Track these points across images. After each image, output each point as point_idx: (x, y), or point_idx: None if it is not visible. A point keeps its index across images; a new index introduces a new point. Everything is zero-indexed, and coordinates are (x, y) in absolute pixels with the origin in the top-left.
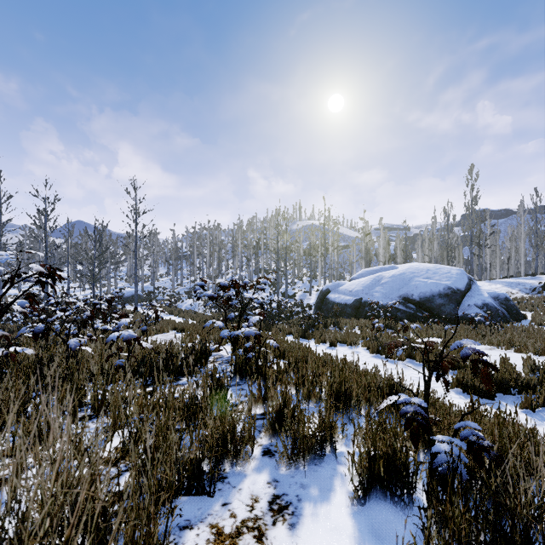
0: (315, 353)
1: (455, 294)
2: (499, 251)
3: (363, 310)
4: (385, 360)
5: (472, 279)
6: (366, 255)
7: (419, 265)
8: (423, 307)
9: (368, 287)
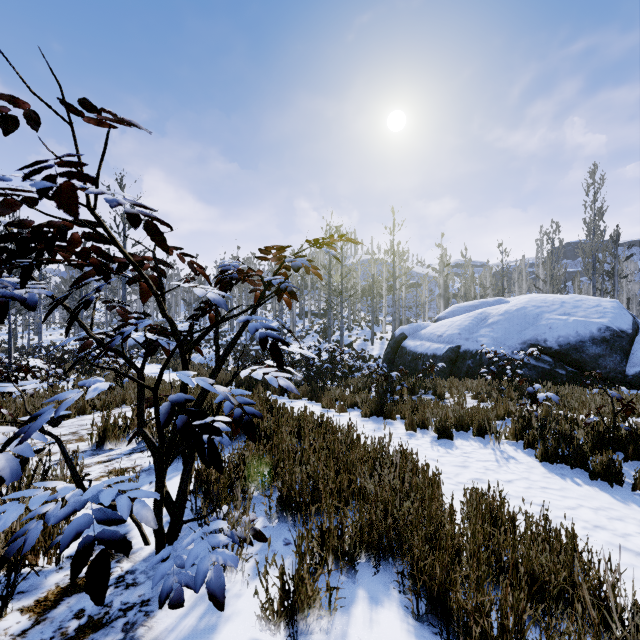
0: (495, 539)
1: (618, 338)
2: (626, 285)
3: (462, 364)
4: (596, 486)
5: (634, 316)
6: (446, 291)
7: (545, 296)
8: (566, 360)
9: (467, 329)
